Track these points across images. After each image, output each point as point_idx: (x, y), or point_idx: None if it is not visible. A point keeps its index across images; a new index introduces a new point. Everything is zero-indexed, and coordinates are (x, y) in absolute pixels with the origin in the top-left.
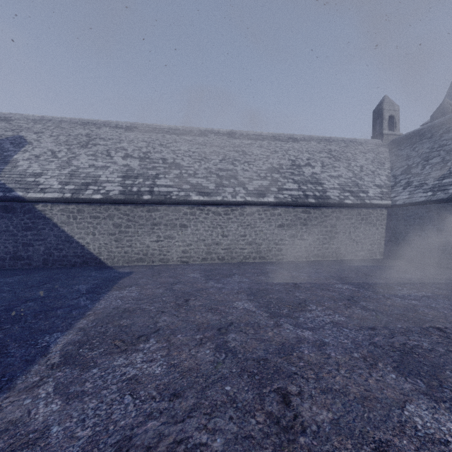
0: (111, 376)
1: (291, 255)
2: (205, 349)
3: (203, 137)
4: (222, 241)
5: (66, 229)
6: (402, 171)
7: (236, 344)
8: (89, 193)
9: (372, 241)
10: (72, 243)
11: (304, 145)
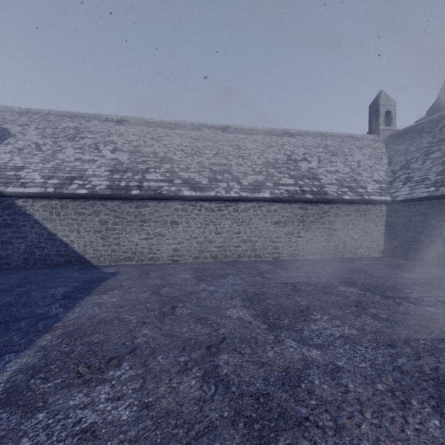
0: (60, 426)
1: (287, 253)
2: (189, 379)
3: (196, 131)
4: (215, 238)
5: (49, 226)
6: (401, 166)
7: (229, 370)
8: (73, 187)
9: (371, 239)
10: (55, 241)
11: (300, 140)
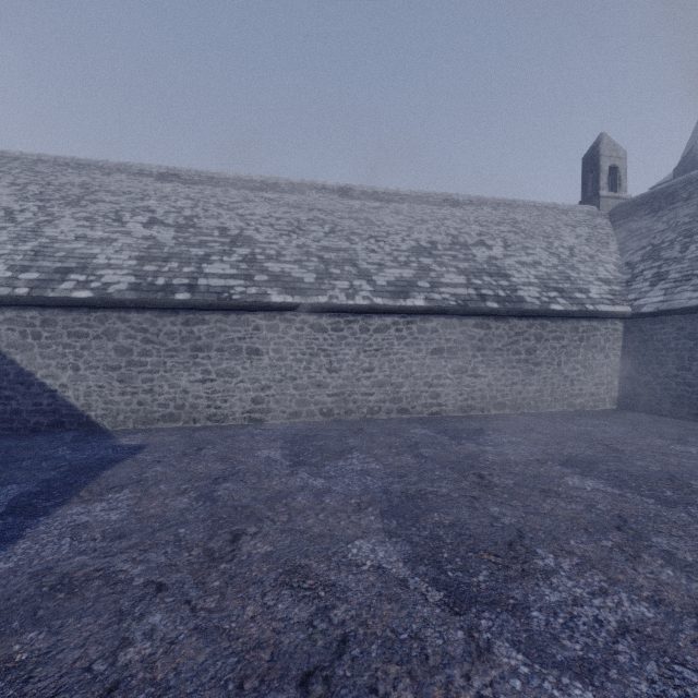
0: None
1: (455, 405)
2: None
3: (297, 195)
4: (328, 379)
5: (19, 358)
6: (644, 255)
7: None
8: (67, 287)
9: (598, 379)
10: (31, 386)
11: (471, 212)
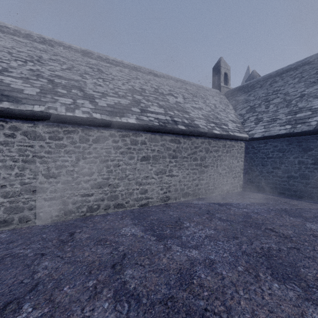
0: None
1: (158, 197)
2: None
3: (47, 45)
4: (45, 185)
5: None
6: (247, 110)
7: None
8: None
9: (234, 174)
10: None
11: (164, 80)
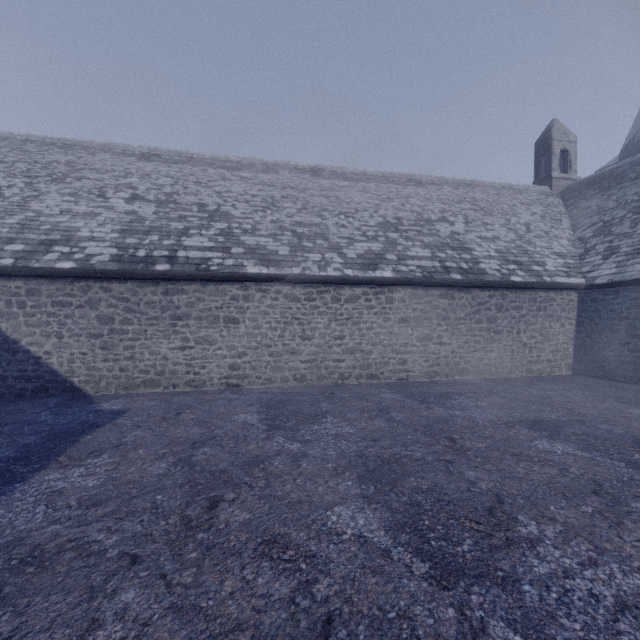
0: None
1: (421, 371)
2: None
3: (271, 174)
4: (301, 347)
5: (4, 326)
6: (596, 231)
7: None
8: (51, 258)
9: (554, 346)
10: (16, 353)
11: (434, 191)
